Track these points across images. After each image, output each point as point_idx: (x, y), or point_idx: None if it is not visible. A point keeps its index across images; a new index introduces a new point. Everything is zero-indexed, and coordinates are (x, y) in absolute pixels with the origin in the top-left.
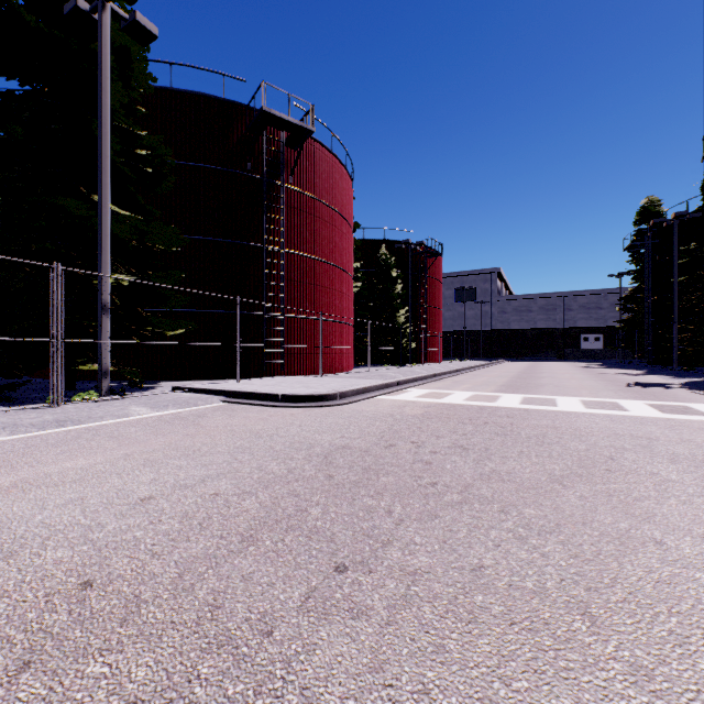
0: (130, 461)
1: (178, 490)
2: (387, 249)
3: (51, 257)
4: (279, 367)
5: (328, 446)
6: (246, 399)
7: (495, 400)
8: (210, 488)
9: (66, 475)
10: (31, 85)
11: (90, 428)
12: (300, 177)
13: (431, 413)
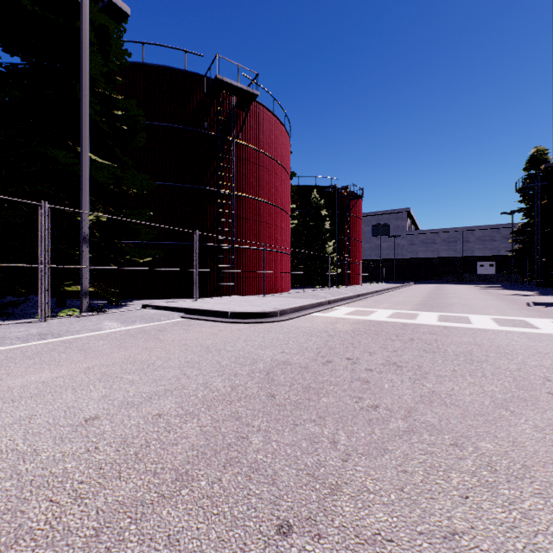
0: (89, 375)
1: (124, 408)
2: (318, 193)
3: (42, 198)
4: (231, 289)
5: (270, 361)
6: (201, 316)
7: (415, 318)
8: (155, 408)
9: (26, 390)
10: (30, 60)
11: (66, 341)
12: (248, 134)
13: (360, 329)
